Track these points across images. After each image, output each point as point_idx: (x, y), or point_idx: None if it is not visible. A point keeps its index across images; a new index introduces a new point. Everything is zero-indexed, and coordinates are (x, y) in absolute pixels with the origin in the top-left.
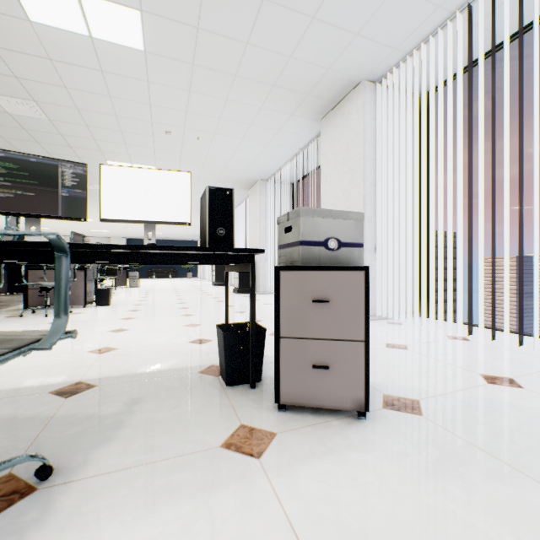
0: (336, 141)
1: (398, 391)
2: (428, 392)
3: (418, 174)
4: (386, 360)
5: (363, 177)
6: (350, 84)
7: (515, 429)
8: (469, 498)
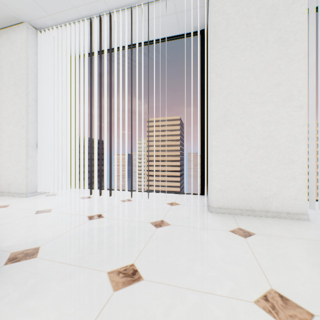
0: (2, 57)
1: (27, 245)
2: (50, 238)
3: (70, 102)
4: (29, 224)
5: (26, 93)
6: (15, 19)
7: (90, 242)
8: (41, 303)
